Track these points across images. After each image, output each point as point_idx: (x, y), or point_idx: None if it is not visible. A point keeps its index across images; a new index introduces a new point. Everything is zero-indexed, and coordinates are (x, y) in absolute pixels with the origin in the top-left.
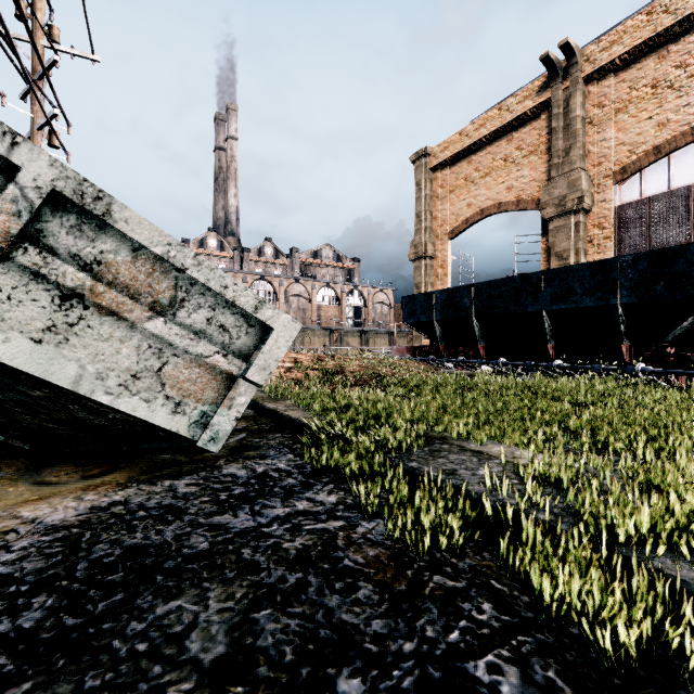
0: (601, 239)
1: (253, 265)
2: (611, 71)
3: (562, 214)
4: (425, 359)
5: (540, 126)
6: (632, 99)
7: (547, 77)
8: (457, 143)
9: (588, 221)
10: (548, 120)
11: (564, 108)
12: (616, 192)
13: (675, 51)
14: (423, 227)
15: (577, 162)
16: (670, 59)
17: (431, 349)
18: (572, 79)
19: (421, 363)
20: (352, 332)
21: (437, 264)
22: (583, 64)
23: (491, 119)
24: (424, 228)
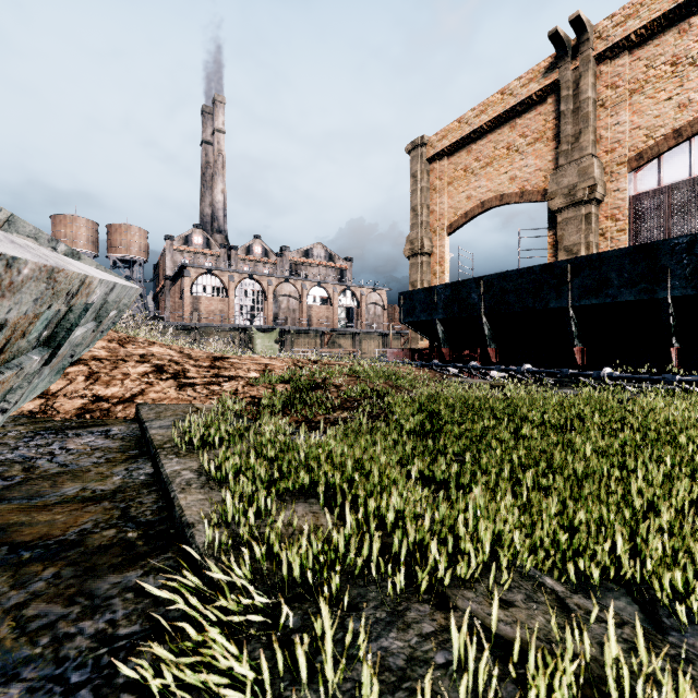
0: (614, 231)
1: (240, 263)
2: (625, 48)
3: (571, 204)
4: (428, 364)
5: (546, 111)
6: (649, 78)
7: (554, 57)
8: (455, 131)
9: (599, 213)
10: (555, 104)
11: (573, 90)
12: (631, 180)
13: (697, 24)
14: (419, 221)
15: (588, 147)
16: (692, 33)
17: (431, 352)
18: (582, 58)
19: (427, 371)
20: (345, 333)
21: (434, 260)
22: (595, 41)
23: (493, 105)
24: (420, 222)
